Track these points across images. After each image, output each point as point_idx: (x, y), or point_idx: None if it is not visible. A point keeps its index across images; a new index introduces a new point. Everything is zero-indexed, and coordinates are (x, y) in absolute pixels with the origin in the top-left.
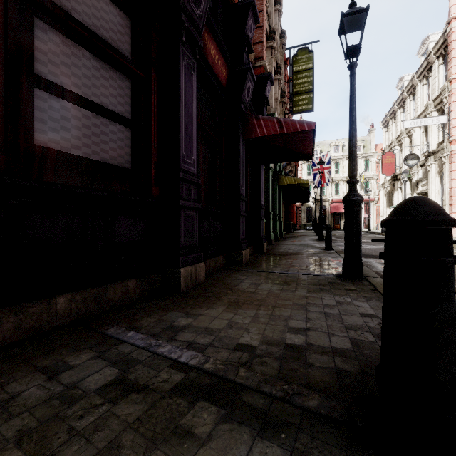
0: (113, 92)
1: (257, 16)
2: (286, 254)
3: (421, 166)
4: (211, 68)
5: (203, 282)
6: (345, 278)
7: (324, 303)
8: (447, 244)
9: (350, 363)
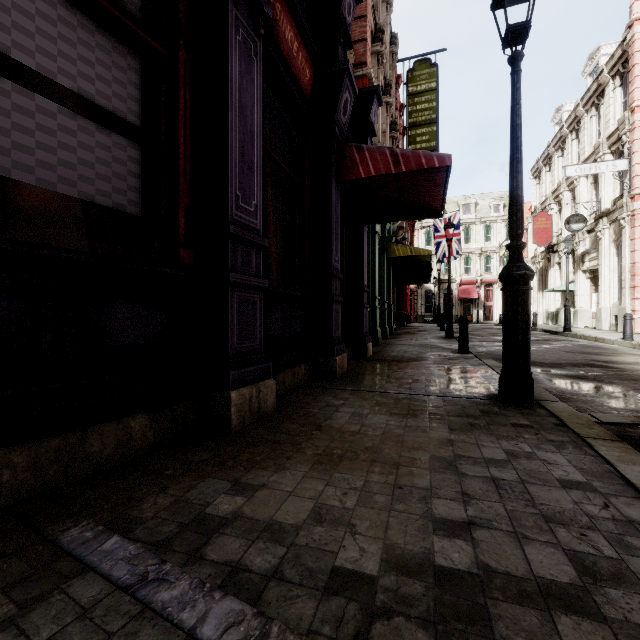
0: (104, 75)
1: None
2: (401, 360)
3: (588, 232)
4: (287, 63)
5: (272, 412)
6: (504, 402)
7: (485, 455)
8: None
9: (594, 633)
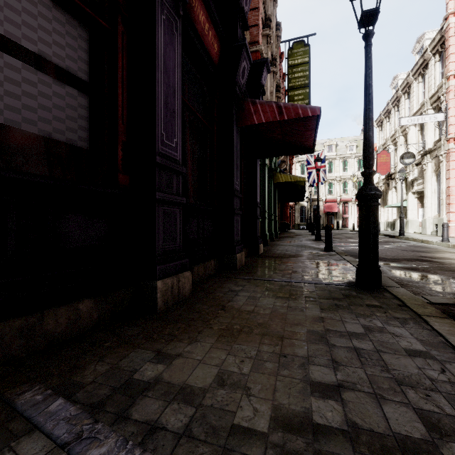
0: (59, 41)
1: None
2: (284, 257)
3: (416, 165)
4: (200, 38)
5: (188, 296)
6: (360, 288)
7: (348, 329)
8: None
9: None
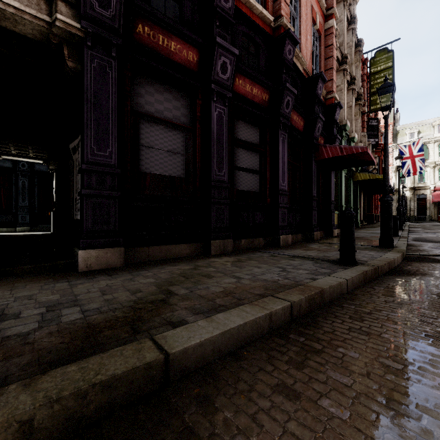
0: (253, 162)
1: (325, 79)
2: None
3: None
4: (294, 127)
5: (290, 244)
6: (379, 247)
7: None
8: (350, 218)
9: None
